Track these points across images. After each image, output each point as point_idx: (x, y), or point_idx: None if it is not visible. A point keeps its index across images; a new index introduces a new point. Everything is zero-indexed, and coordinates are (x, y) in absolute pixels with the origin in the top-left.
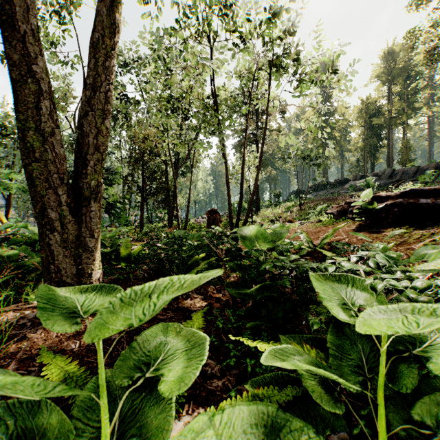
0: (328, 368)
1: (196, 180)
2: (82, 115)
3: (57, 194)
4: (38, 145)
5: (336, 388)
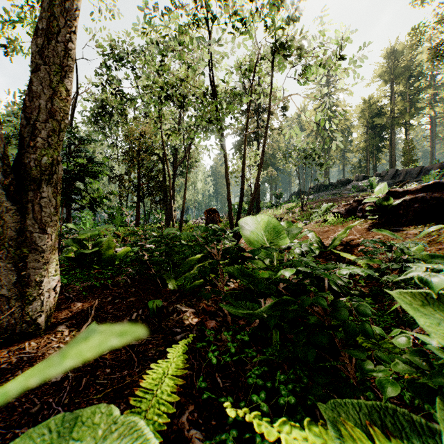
0: None
1: (195, 181)
2: (31, 71)
3: None
4: None
5: None
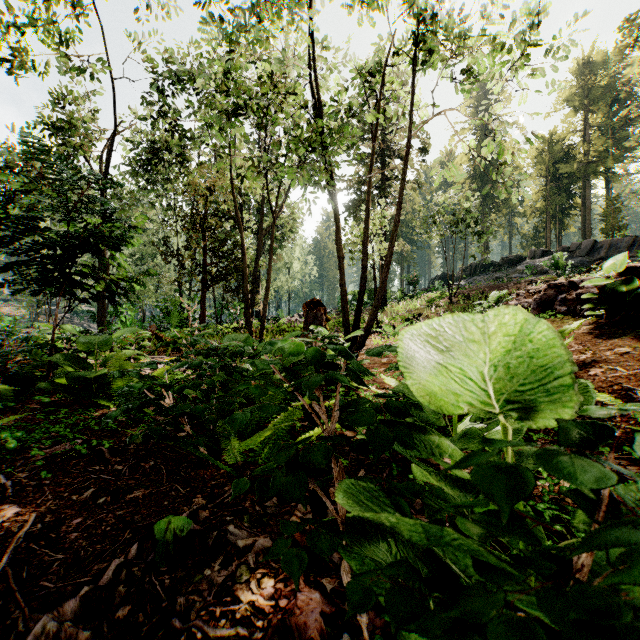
0: None
1: (290, 260)
2: None
3: None
4: None
5: None
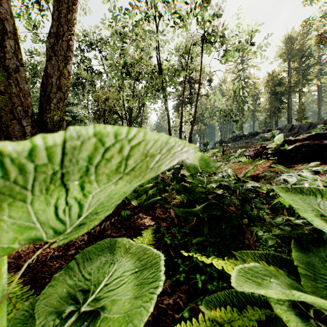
0: (310, 293)
1: None
2: (46, 60)
3: (21, 125)
4: (3, 79)
5: (309, 314)
